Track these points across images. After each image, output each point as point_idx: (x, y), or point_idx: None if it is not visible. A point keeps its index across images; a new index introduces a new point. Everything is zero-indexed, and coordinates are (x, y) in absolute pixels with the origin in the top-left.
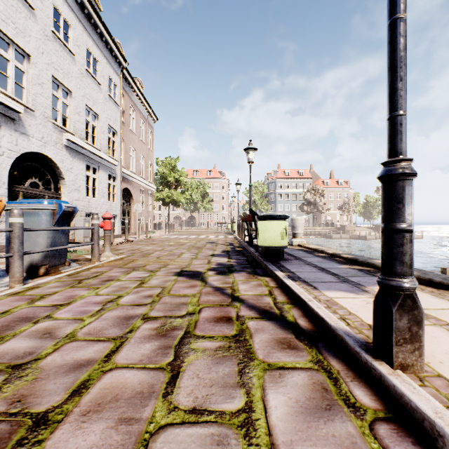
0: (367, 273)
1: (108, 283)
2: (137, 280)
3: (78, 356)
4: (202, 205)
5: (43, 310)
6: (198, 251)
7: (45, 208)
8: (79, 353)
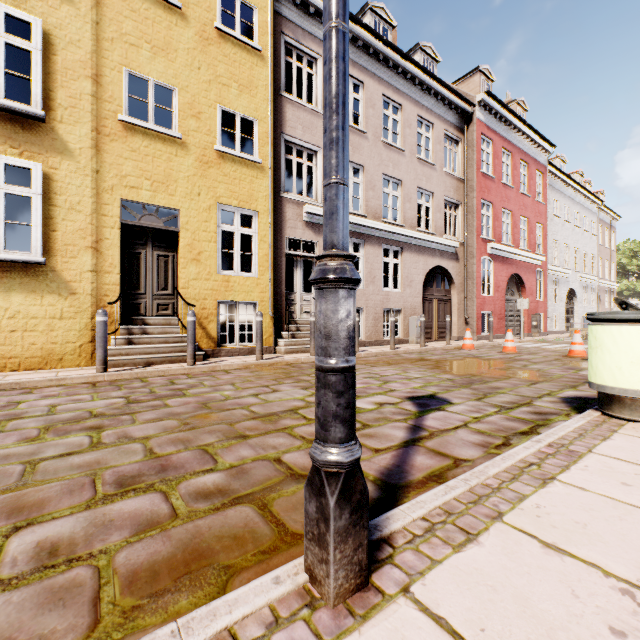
0: None
1: None
2: None
3: None
4: None
5: None
6: None
7: None
8: None
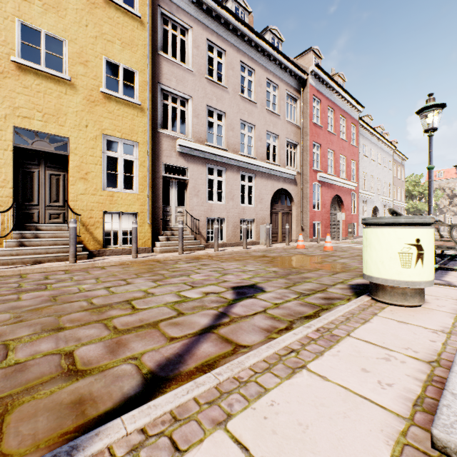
0: None
1: None
2: None
3: None
4: (449, 209)
5: None
6: None
7: None
8: None
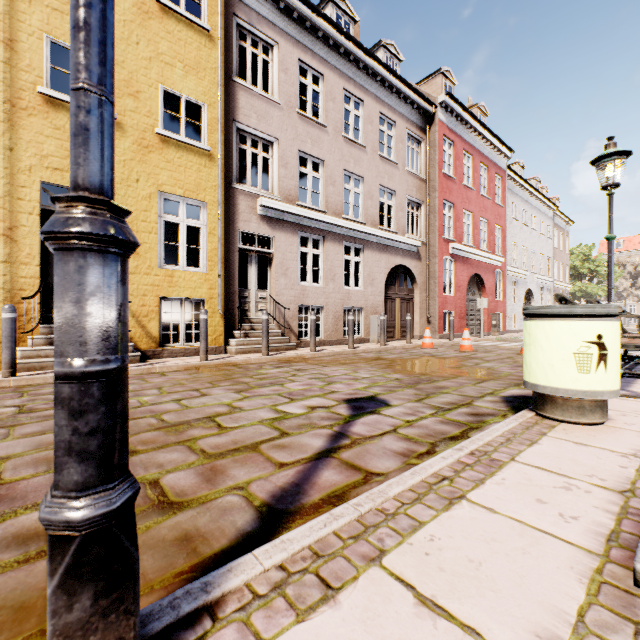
0: None
1: None
2: None
3: None
4: (631, 293)
5: None
6: None
7: None
8: None
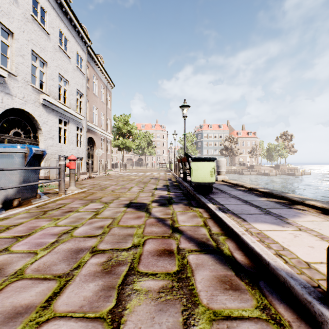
0: (284, 205)
1: (68, 214)
2: (93, 212)
3: (19, 300)
4: (148, 150)
5: (3, 242)
6: (144, 185)
7: (17, 151)
8: (21, 296)
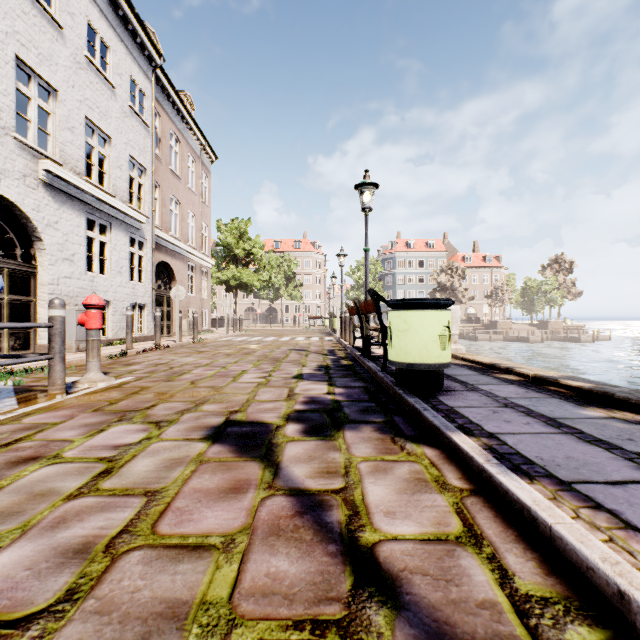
0: None
1: (13, 474)
2: (101, 461)
3: None
4: (286, 292)
5: None
6: (274, 367)
7: None
8: None
